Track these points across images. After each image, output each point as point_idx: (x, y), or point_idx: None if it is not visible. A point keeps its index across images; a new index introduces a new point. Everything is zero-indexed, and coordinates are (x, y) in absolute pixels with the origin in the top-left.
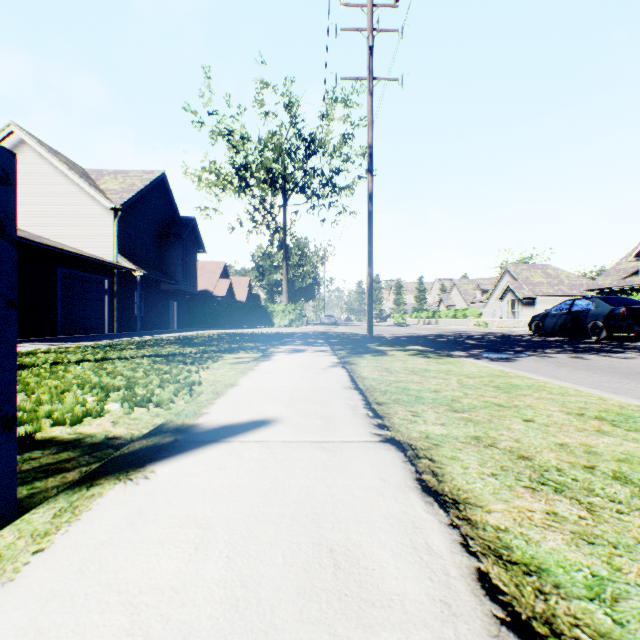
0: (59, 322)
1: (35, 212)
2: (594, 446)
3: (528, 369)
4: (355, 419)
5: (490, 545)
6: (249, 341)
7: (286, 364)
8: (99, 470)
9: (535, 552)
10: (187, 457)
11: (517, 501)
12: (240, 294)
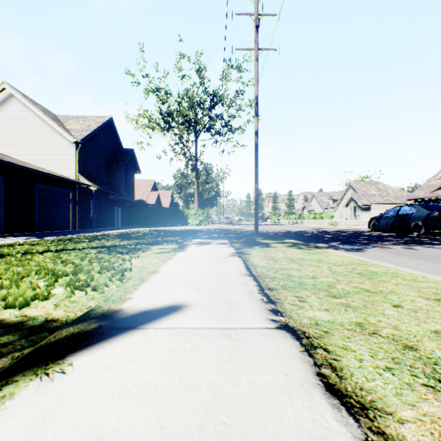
0: (36, 222)
1: (20, 145)
2: None
3: (376, 257)
4: (252, 304)
5: None
6: (170, 236)
7: (196, 254)
8: (20, 363)
9: None
10: (105, 346)
11: (424, 406)
12: (165, 202)
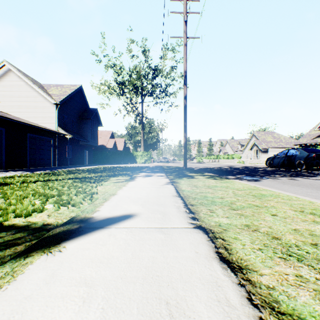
0: (28, 161)
1: (16, 105)
2: (314, 231)
3: (268, 185)
4: (179, 214)
5: (265, 300)
6: (124, 170)
7: (142, 183)
8: (33, 246)
9: (294, 305)
10: (85, 237)
11: (277, 267)
12: (120, 147)
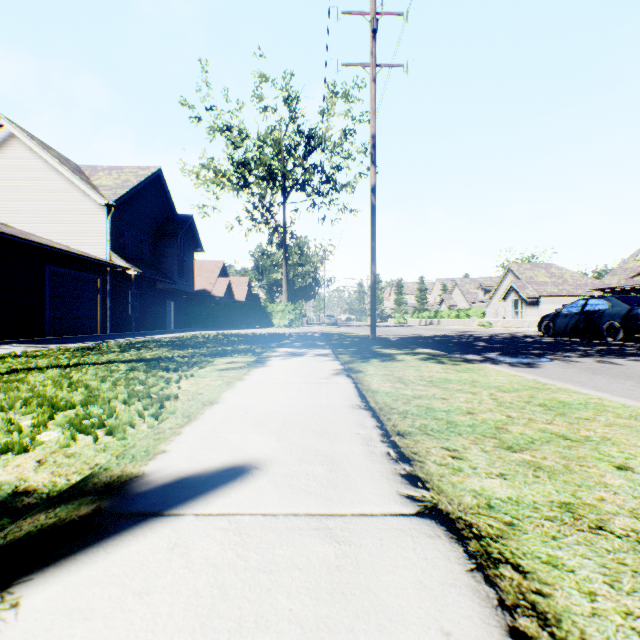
0: (47, 322)
1: (25, 208)
2: None
3: (559, 377)
4: (372, 464)
5: None
6: (245, 343)
7: (282, 372)
8: None
9: None
10: (95, 558)
11: None
12: (239, 294)
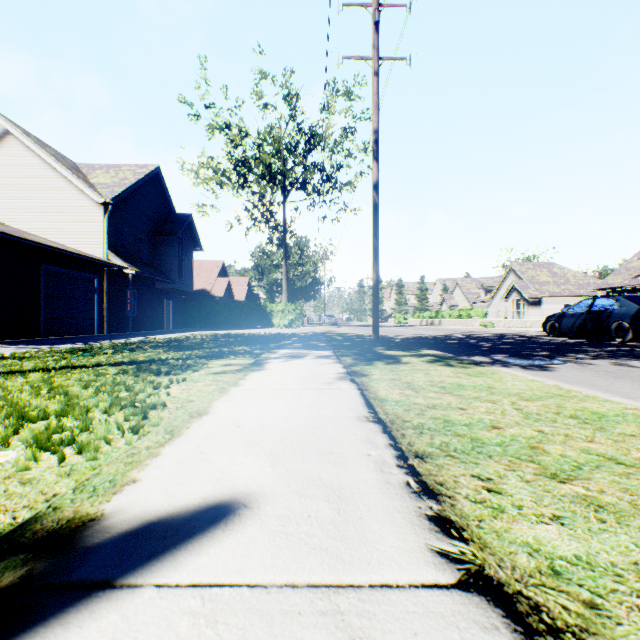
0: (42, 322)
1: (21, 207)
2: None
3: (578, 381)
4: (390, 500)
5: None
6: (243, 343)
7: (280, 376)
8: None
9: None
10: None
11: None
12: (239, 294)
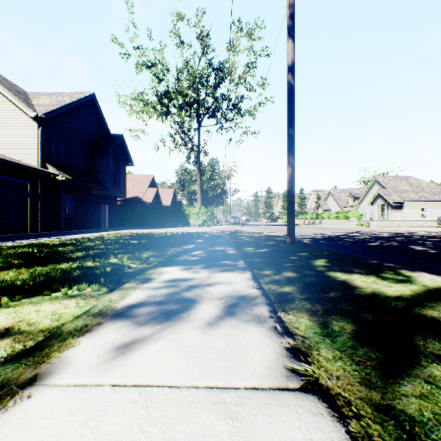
0: None
1: None
2: None
3: None
4: None
5: None
6: (137, 248)
7: None
8: None
9: None
10: None
11: None
12: (166, 201)
